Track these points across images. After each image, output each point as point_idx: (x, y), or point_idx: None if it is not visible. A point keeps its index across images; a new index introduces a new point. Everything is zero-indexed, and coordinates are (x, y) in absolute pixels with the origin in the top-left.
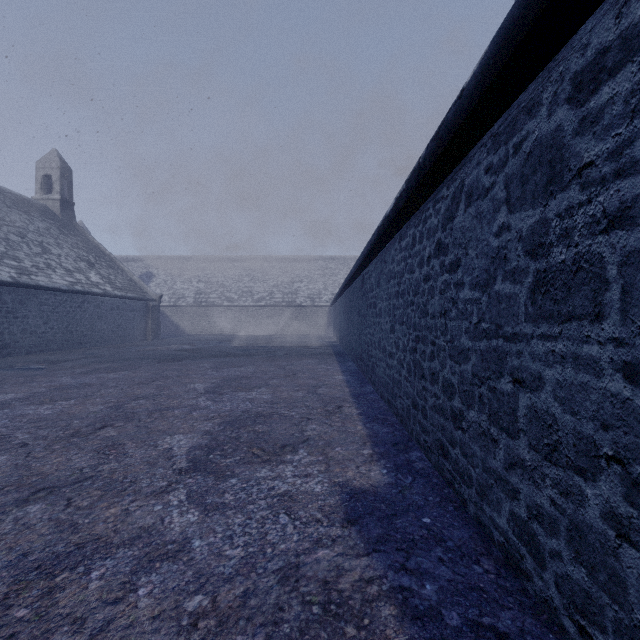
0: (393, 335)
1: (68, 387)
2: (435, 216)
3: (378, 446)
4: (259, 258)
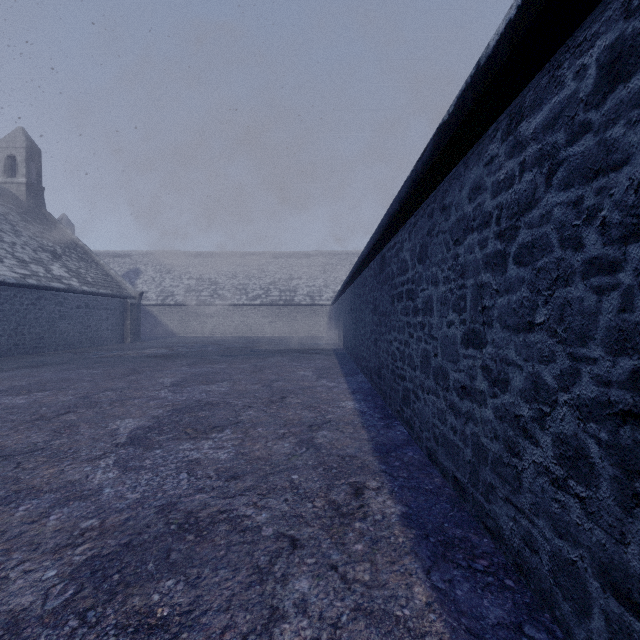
0: (477, 351)
1: None
2: None
3: None
4: (255, 253)
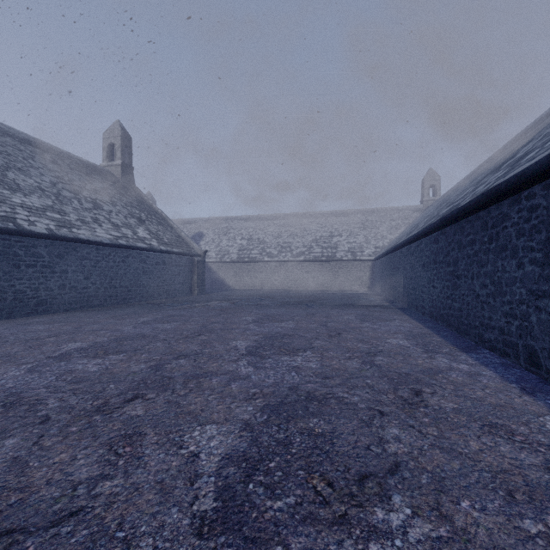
0: None
1: None
2: None
3: None
4: (297, 215)
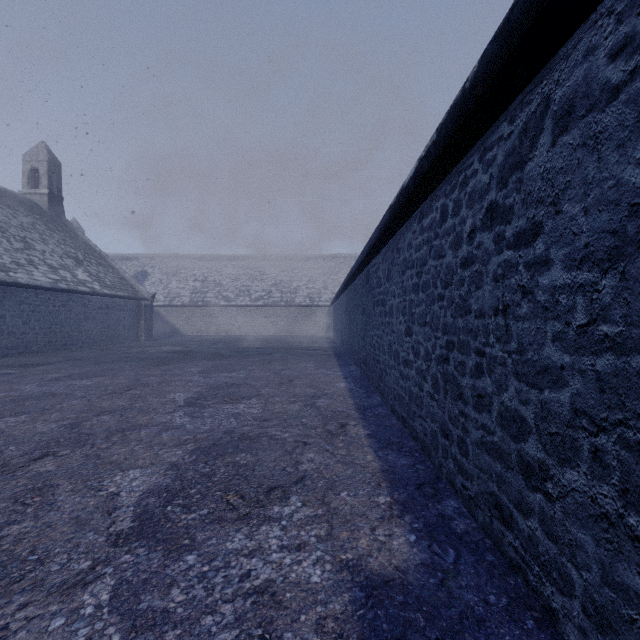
0: (410, 338)
1: (27, 398)
2: (484, 171)
3: (397, 489)
4: (257, 256)
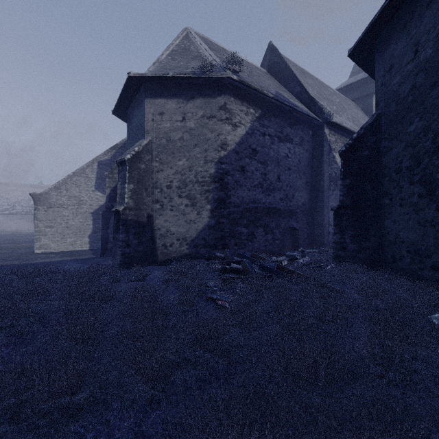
0: None
1: None
2: None
3: None
4: (3, 183)
